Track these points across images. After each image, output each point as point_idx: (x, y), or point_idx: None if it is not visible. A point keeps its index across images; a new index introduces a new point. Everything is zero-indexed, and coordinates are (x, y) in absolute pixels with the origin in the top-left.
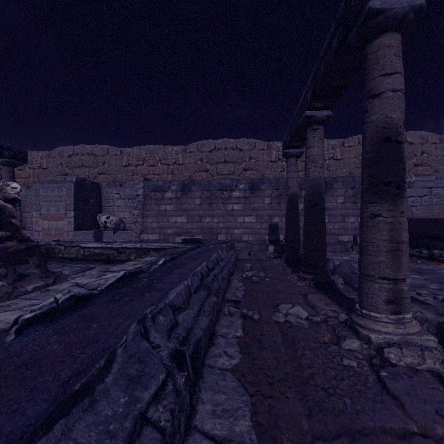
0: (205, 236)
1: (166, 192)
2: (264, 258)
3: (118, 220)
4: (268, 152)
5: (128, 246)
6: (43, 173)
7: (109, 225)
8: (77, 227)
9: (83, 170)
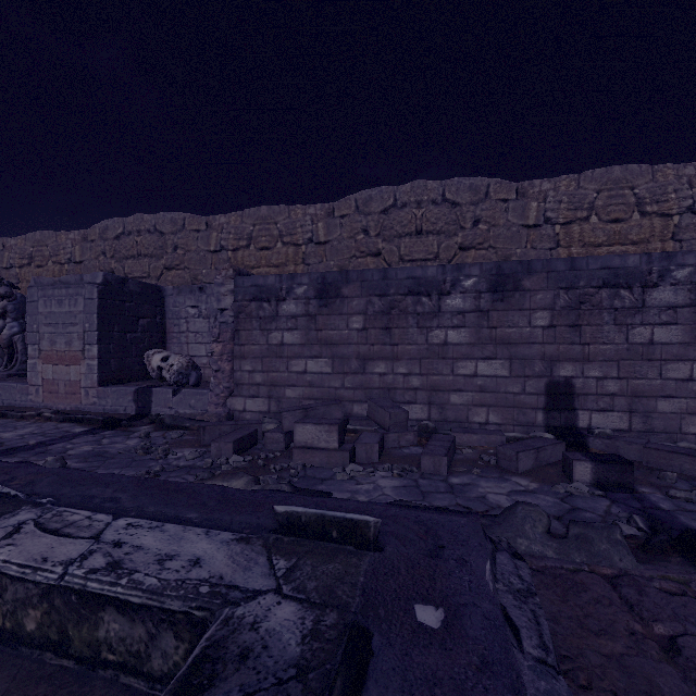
0: (374, 413)
1: (284, 301)
2: (627, 564)
3: (186, 364)
4: (519, 205)
5: (8, 570)
6: (75, 272)
7: (167, 376)
8: (106, 379)
9: (140, 262)
